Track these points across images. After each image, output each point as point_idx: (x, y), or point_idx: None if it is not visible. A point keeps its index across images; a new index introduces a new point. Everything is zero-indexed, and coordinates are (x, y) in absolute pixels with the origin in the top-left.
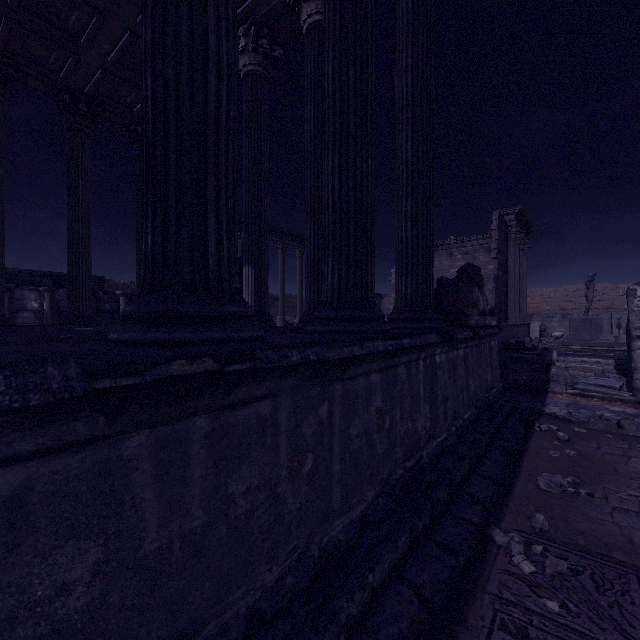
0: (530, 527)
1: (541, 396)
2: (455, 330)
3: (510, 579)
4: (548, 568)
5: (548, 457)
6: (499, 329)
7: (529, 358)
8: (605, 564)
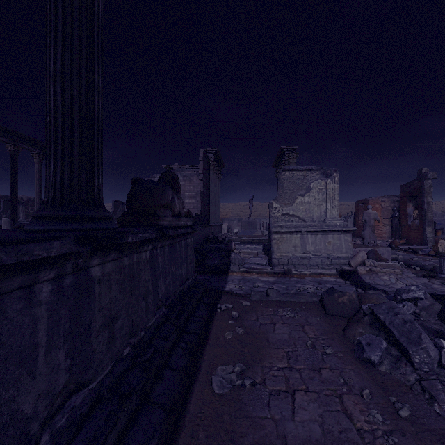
0: None
1: (225, 275)
2: (128, 232)
3: None
4: None
5: (224, 341)
6: (193, 229)
7: (220, 247)
8: None
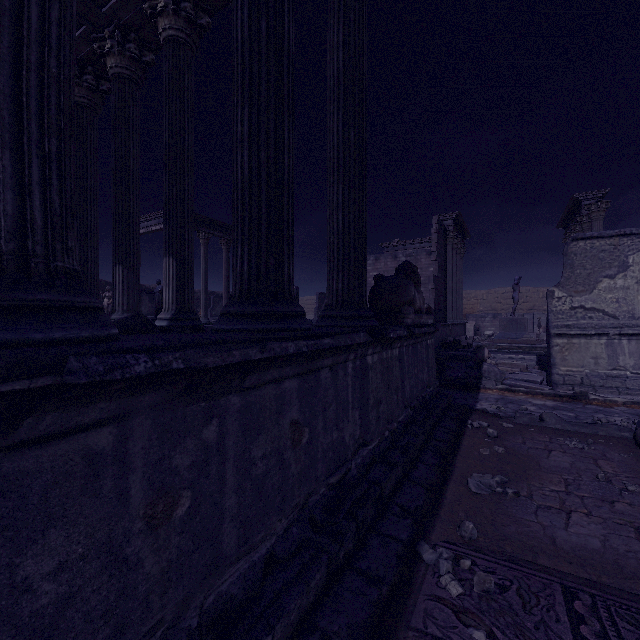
0: (460, 537)
1: (474, 392)
2: (388, 329)
3: (437, 606)
4: (476, 587)
5: (479, 455)
6: (435, 328)
7: (464, 356)
8: (531, 574)
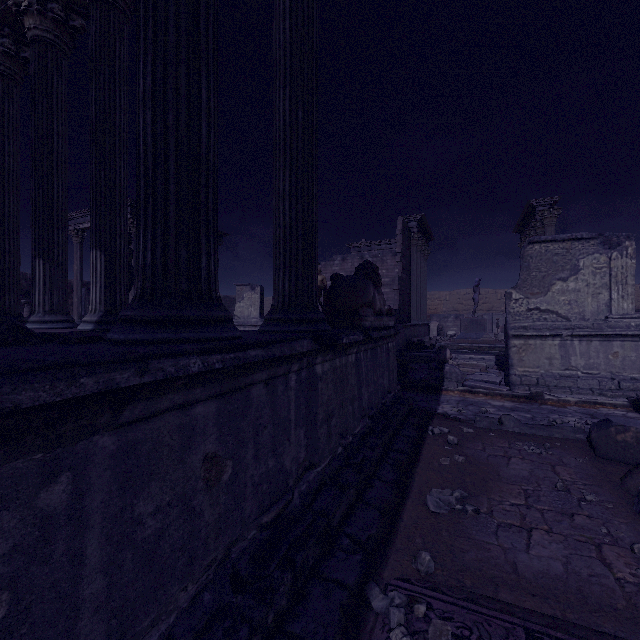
0: (415, 571)
1: (436, 394)
2: (341, 333)
3: None
4: None
5: (439, 466)
6: (396, 330)
7: (428, 356)
8: (492, 616)
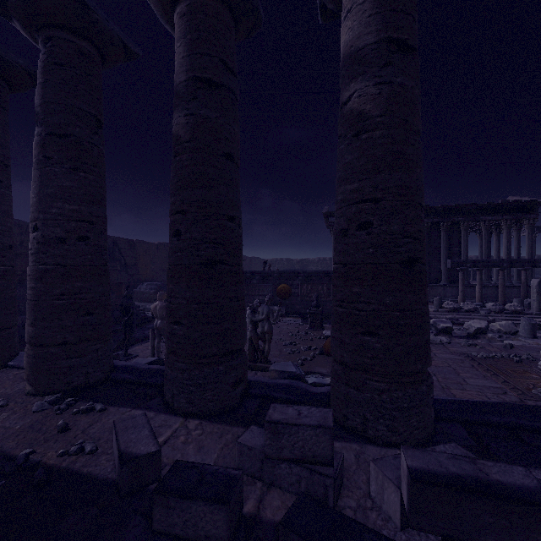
0: None
1: None
2: None
3: None
4: None
5: None
6: None
7: None
8: None
